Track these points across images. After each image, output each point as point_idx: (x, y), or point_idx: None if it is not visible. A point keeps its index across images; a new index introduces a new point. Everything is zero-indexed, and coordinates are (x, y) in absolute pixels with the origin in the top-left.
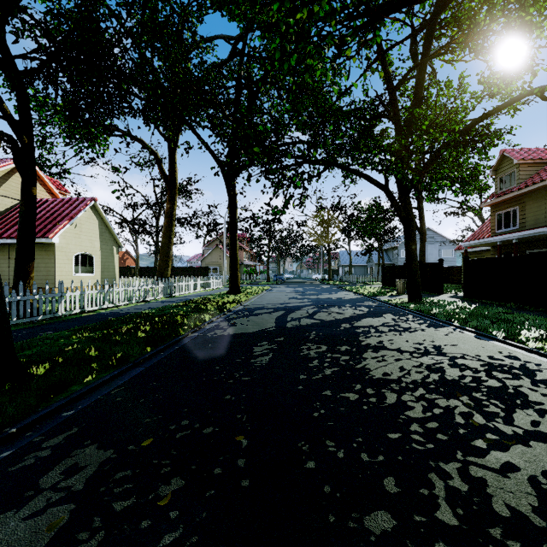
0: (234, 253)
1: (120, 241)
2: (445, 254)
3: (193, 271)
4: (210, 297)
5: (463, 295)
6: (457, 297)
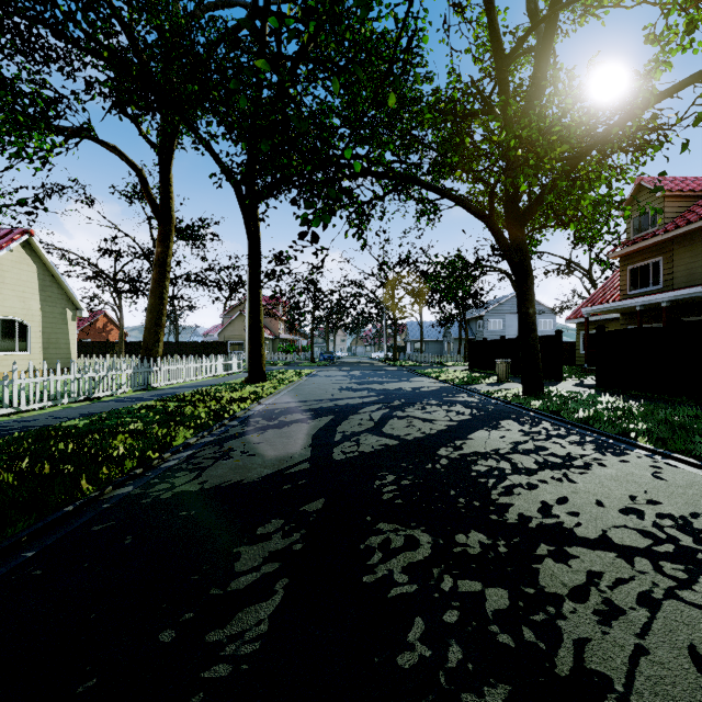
0: (256, 320)
1: (78, 301)
2: (543, 326)
3: (206, 347)
4: (215, 388)
5: (597, 383)
6: (587, 385)
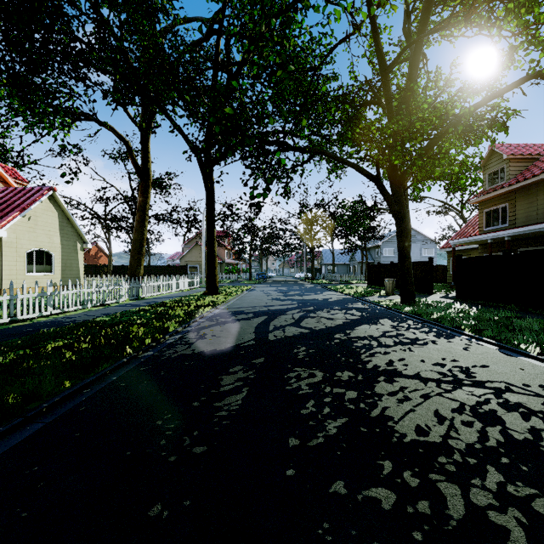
0: (212, 250)
1: (84, 236)
2: (426, 253)
3: (171, 269)
4: (184, 298)
5: (456, 295)
6: (449, 297)
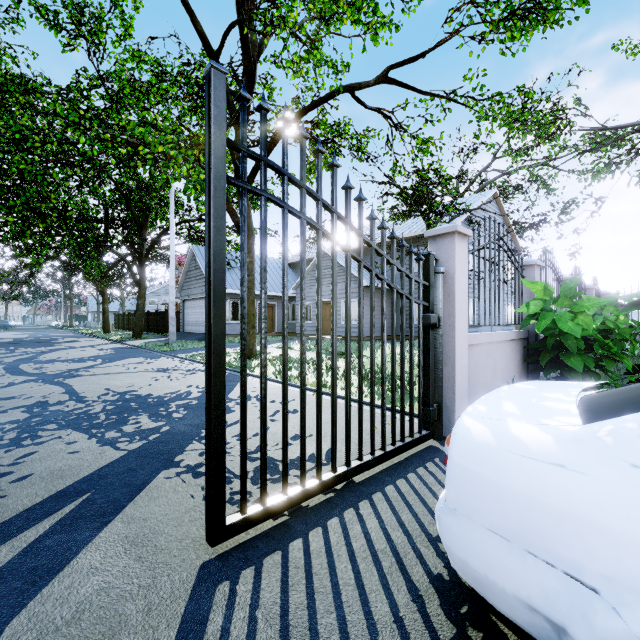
0: None
1: None
2: None
3: None
4: None
5: None
6: None
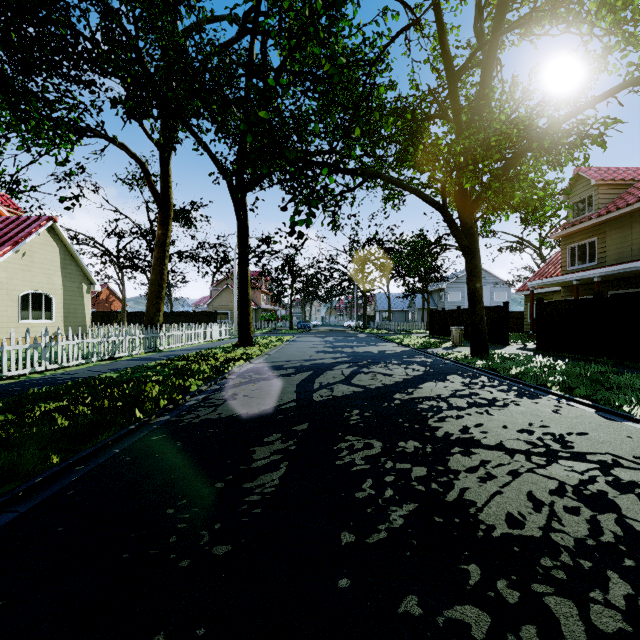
0: (245, 293)
1: (92, 276)
2: (498, 297)
3: (197, 317)
4: (211, 351)
5: (537, 347)
6: (528, 349)
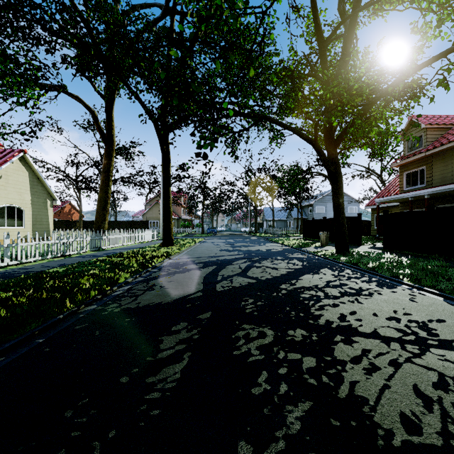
0: (167, 206)
1: (54, 194)
2: (351, 210)
3: (135, 224)
4: (141, 249)
5: (383, 246)
6: (377, 248)
